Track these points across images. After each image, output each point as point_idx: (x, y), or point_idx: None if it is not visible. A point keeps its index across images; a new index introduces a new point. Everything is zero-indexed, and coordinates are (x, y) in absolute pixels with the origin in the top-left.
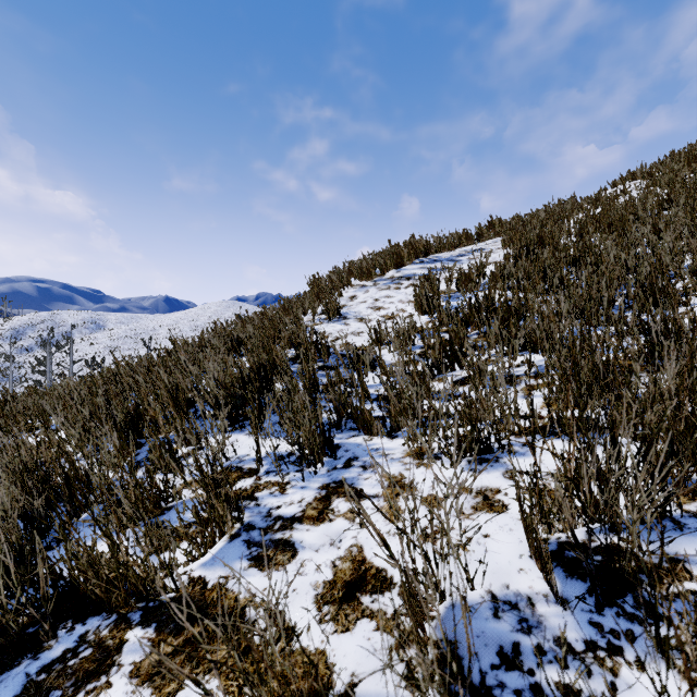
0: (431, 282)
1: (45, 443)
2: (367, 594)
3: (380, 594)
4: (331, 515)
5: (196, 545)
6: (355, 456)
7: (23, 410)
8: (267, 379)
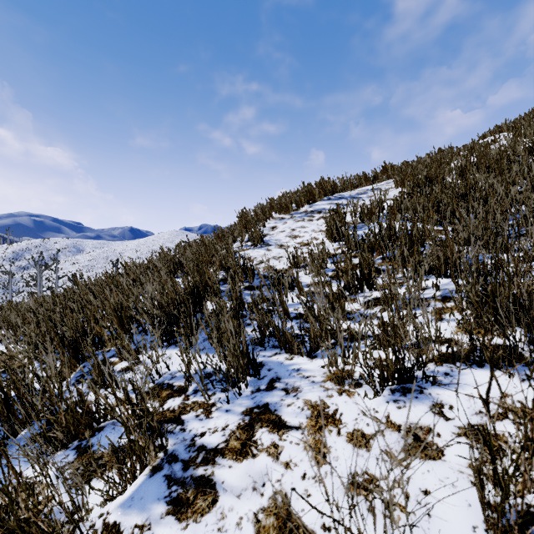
0: (339, 215)
1: None
2: None
3: None
4: (254, 449)
5: (114, 484)
6: (277, 377)
7: None
8: (200, 298)
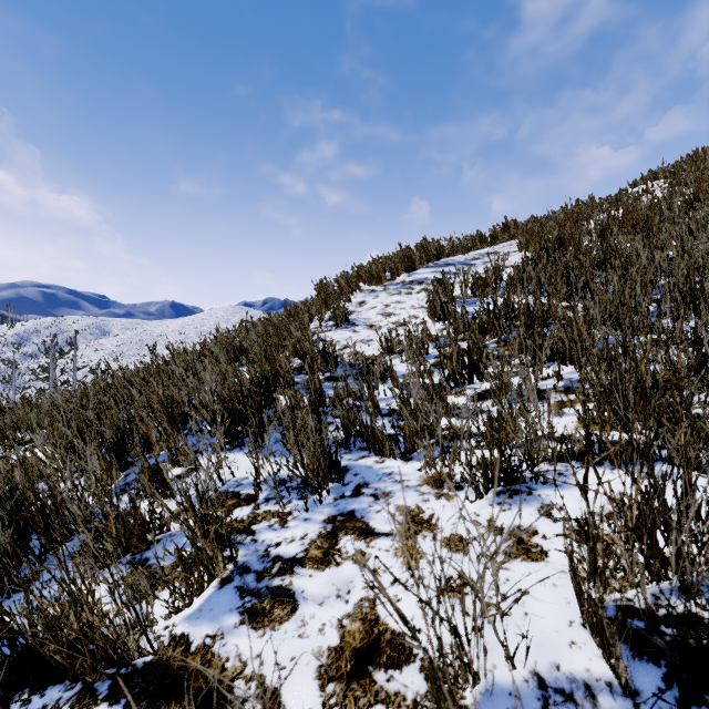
0: (445, 287)
1: (21, 466)
2: (381, 668)
3: (397, 669)
4: (338, 557)
5: (180, 594)
6: (365, 482)
7: (11, 423)
8: (269, 392)
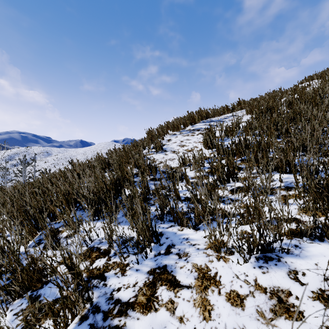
0: (211, 132)
1: None
2: None
3: None
4: (156, 304)
5: None
6: (172, 244)
7: None
8: (120, 187)
